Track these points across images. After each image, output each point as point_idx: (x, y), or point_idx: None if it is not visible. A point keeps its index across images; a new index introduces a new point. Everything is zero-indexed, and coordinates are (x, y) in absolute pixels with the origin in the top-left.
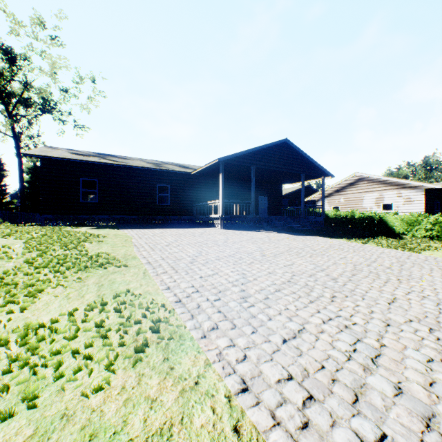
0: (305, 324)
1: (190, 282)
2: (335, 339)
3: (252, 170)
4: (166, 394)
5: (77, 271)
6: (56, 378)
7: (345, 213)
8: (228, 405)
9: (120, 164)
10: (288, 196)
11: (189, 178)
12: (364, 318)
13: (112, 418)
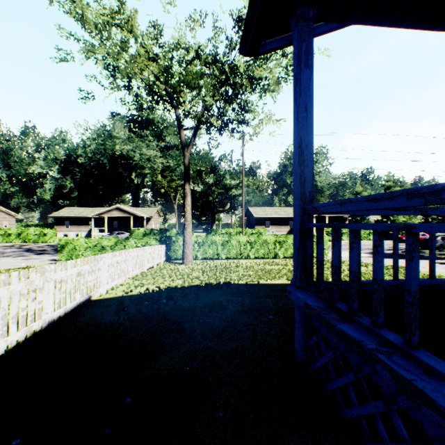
0: None
1: None
2: None
3: None
4: None
5: None
6: None
7: None
8: None
9: None
10: None
11: None
12: None
13: None
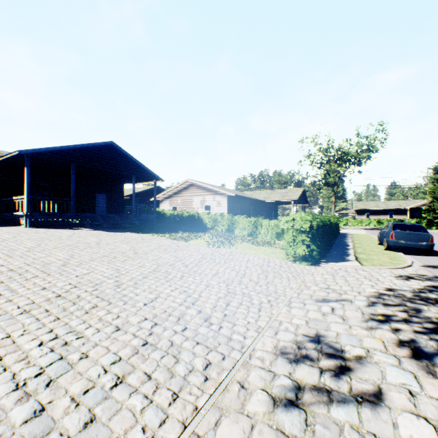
0: None
1: None
2: None
3: (72, 168)
4: None
5: None
6: None
7: (179, 212)
8: None
9: None
10: (139, 195)
11: None
12: (31, 287)
13: None
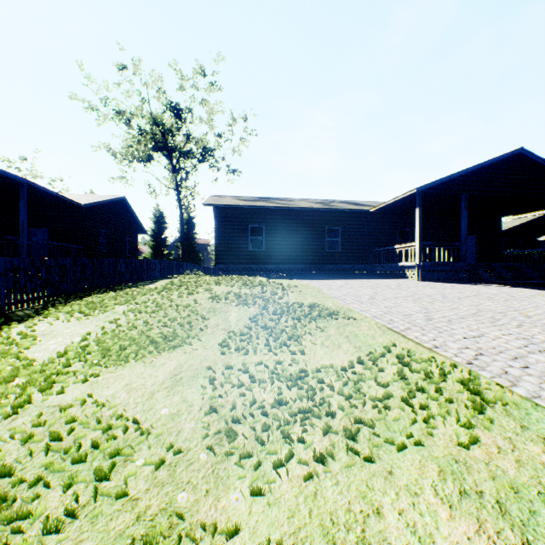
0: None
1: (457, 342)
2: None
3: (463, 200)
4: None
5: (310, 320)
6: (412, 422)
7: None
8: None
9: (289, 207)
10: (504, 234)
11: (364, 217)
12: None
13: (519, 476)
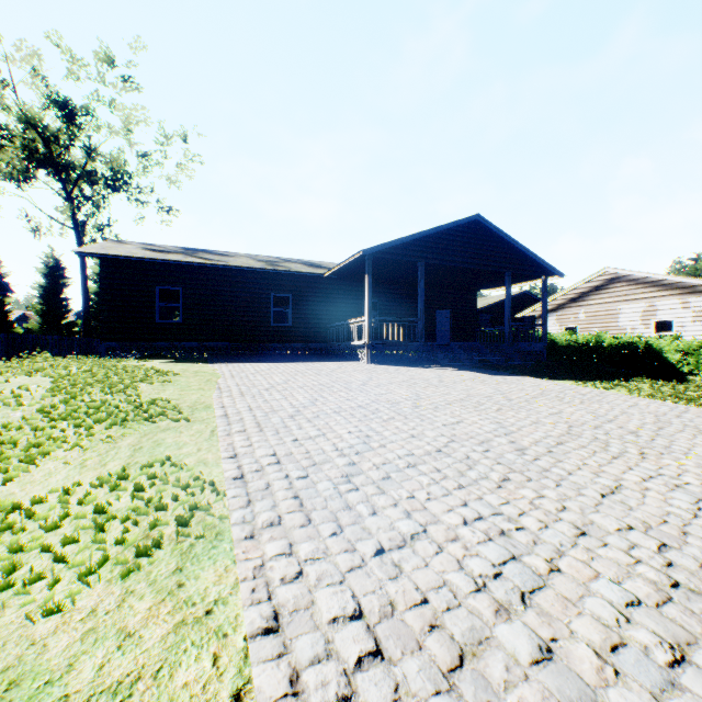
0: (431, 524)
1: (274, 447)
2: (471, 553)
3: (419, 269)
4: (153, 627)
5: (110, 426)
6: None
7: (586, 337)
8: (244, 654)
9: (214, 264)
10: (490, 310)
11: (322, 283)
12: (543, 518)
13: (54, 659)
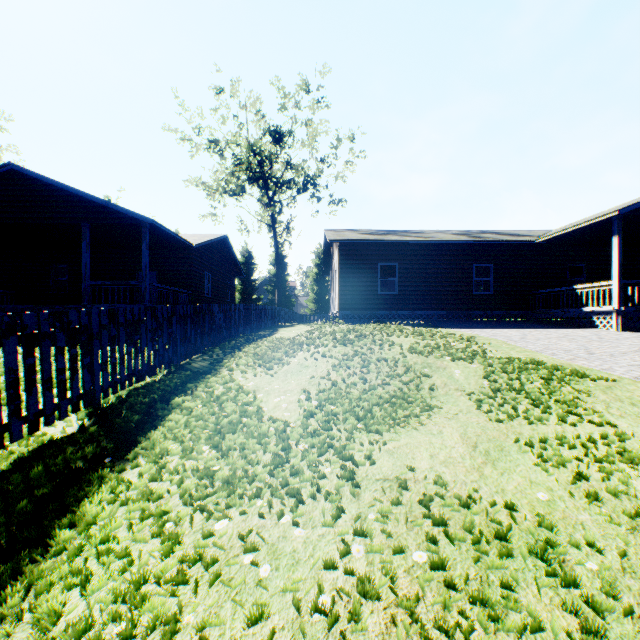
0: None
1: None
2: None
3: None
4: None
5: (558, 381)
6: None
7: None
8: None
9: (430, 240)
10: None
11: (522, 250)
12: None
13: None
